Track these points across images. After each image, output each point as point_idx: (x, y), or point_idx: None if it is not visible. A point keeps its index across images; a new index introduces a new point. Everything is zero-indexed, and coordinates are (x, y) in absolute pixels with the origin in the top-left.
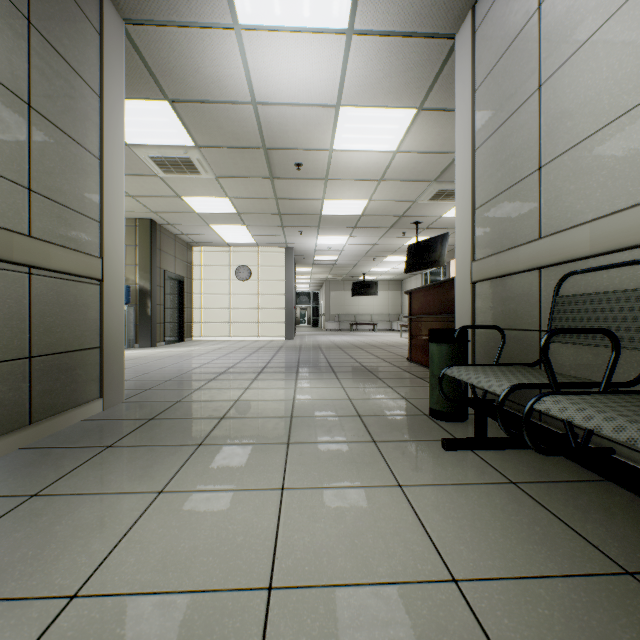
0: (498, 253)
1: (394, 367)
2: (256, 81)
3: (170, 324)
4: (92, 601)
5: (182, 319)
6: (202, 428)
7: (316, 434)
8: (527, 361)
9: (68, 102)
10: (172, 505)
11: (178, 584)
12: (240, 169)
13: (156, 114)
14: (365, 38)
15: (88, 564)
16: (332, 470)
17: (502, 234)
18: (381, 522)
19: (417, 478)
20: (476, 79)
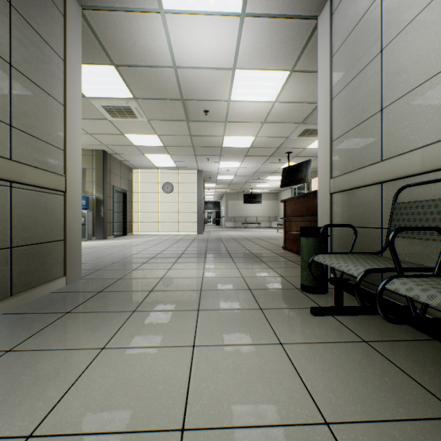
0: (350, 172)
1: (273, 253)
2: (176, 51)
3: (117, 223)
4: (43, 440)
5: (125, 220)
6: (136, 298)
7: (218, 303)
8: (372, 250)
9: (40, 63)
10: (111, 359)
11: (111, 426)
12: (165, 114)
13: (106, 75)
14: (253, 19)
15: (43, 408)
16: (230, 331)
17: (353, 158)
18: (268, 373)
19: (293, 337)
20: (333, 47)
